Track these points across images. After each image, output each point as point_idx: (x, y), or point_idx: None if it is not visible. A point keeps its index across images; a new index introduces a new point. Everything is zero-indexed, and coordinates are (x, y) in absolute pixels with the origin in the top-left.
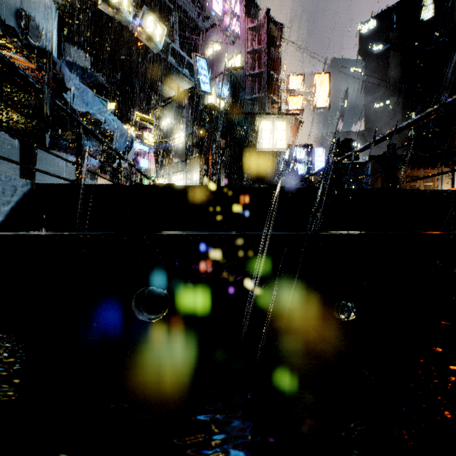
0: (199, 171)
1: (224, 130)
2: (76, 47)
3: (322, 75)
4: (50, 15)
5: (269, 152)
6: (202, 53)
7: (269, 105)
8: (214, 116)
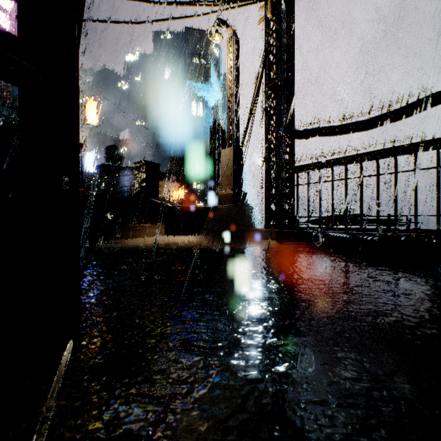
0: None
1: None
2: None
3: (91, 100)
4: None
5: None
6: None
7: None
8: None
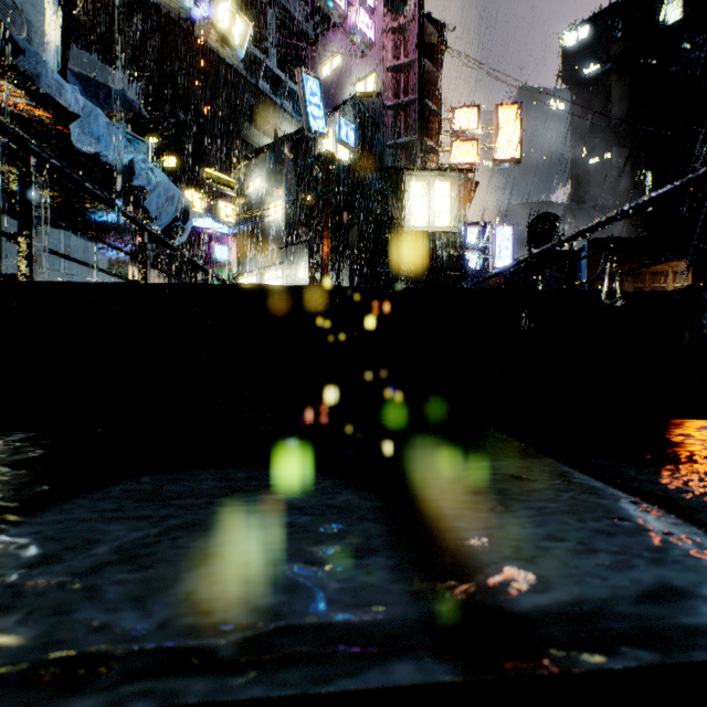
0: (308, 264)
1: (349, 196)
2: (113, 67)
3: (509, 106)
4: None
5: (423, 232)
6: (313, 72)
7: (423, 156)
8: (331, 173)
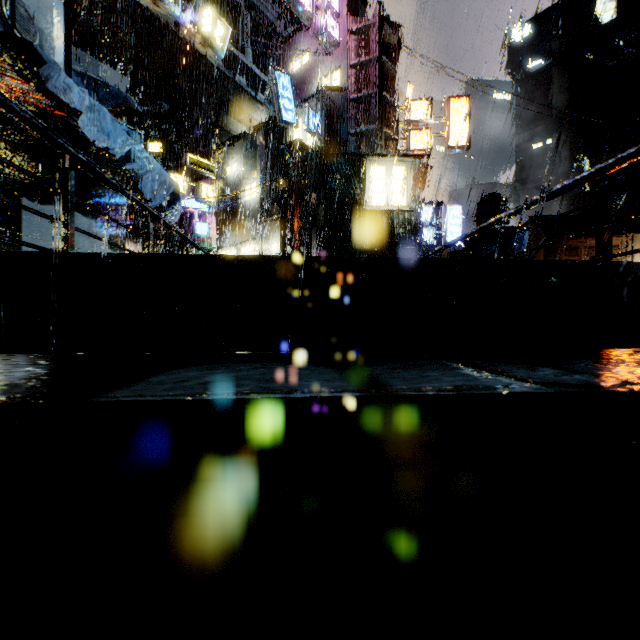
0: (280, 239)
1: (317, 179)
2: (105, 63)
3: (459, 99)
4: (52, 1)
5: (382, 211)
6: (285, 68)
7: (382, 143)
8: (301, 159)
